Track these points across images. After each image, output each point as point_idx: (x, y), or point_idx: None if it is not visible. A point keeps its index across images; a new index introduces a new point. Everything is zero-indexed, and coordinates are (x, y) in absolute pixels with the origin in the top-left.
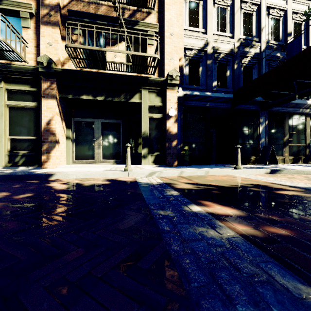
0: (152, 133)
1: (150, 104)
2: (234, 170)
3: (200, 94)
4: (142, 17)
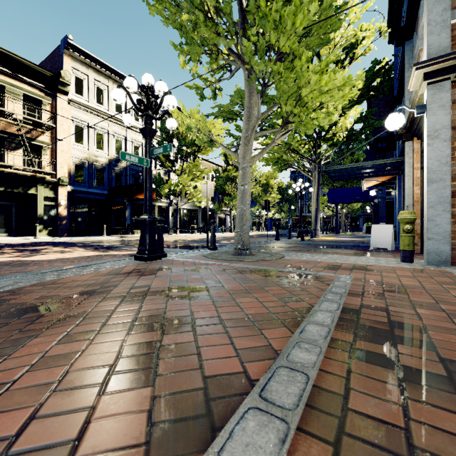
0: (47, 215)
1: (45, 195)
2: (101, 237)
3: (84, 190)
4: (38, 135)
